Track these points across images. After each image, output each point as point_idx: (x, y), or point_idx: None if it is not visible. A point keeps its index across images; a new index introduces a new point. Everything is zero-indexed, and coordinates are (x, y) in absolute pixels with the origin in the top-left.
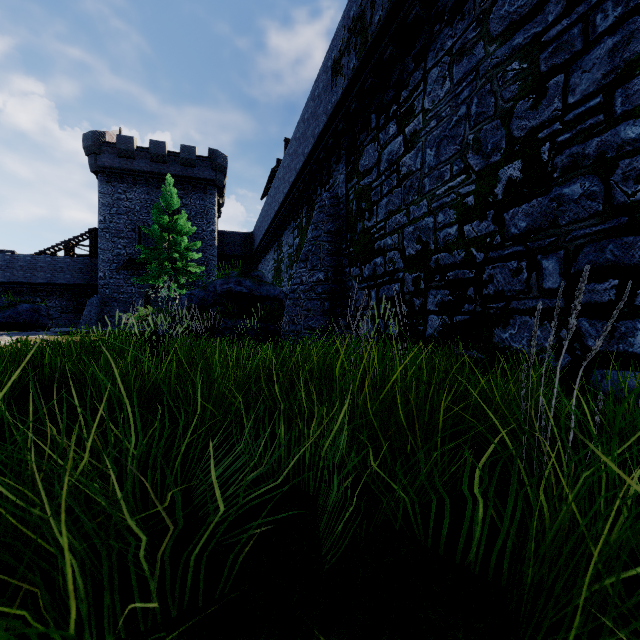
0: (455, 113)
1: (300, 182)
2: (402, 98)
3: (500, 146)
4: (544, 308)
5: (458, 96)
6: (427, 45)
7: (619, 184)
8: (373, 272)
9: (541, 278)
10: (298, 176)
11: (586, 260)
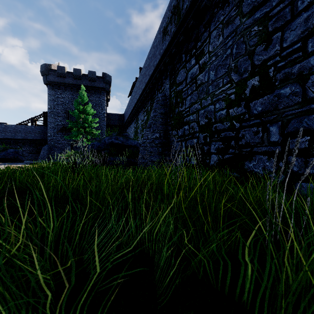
0: (225, 53)
1: (147, 88)
2: (198, 46)
3: (248, 69)
4: (271, 151)
5: (226, 44)
6: (210, 19)
7: (310, 88)
8: (183, 133)
9: (269, 136)
10: (146, 86)
11: (292, 127)
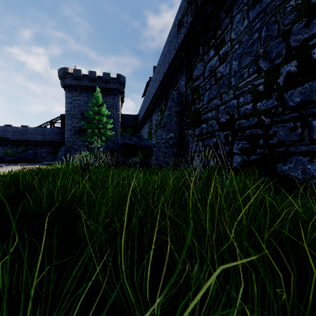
0: (251, 38)
1: (161, 87)
2: (217, 35)
3: (281, 53)
4: (314, 151)
5: (253, 28)
6: (233, 2)
7: None
8: (201, 132)
9: (311, 132)
10: (160, 84)
11: None
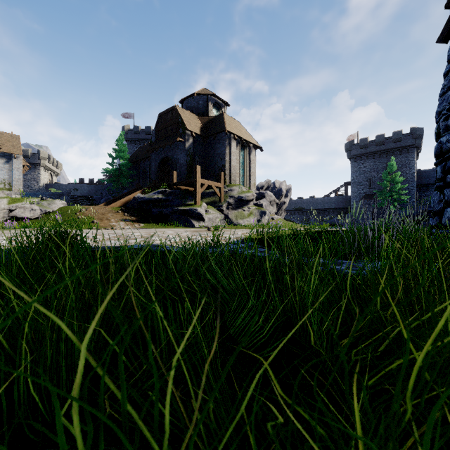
0: None
1: None
2: None
3: None
4: None
5: None
6: None
7: None
8: None
9: None
10: None
11: None
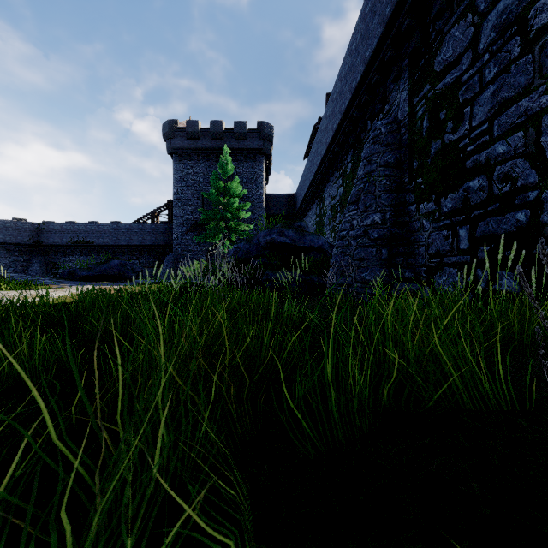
0: None
1: (346, 123)
2: None
3: None
4: None
5: None
6: None
7: None
8: (463, 202)
9: None
10: (343, 117)
11: None
